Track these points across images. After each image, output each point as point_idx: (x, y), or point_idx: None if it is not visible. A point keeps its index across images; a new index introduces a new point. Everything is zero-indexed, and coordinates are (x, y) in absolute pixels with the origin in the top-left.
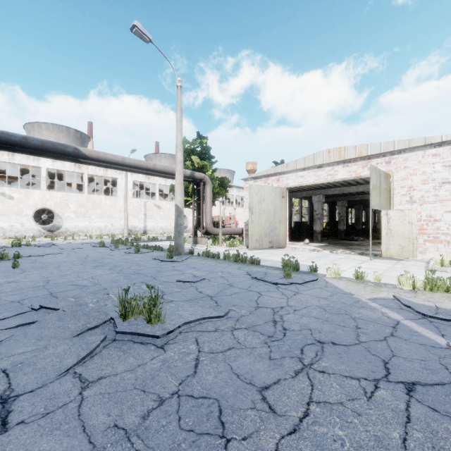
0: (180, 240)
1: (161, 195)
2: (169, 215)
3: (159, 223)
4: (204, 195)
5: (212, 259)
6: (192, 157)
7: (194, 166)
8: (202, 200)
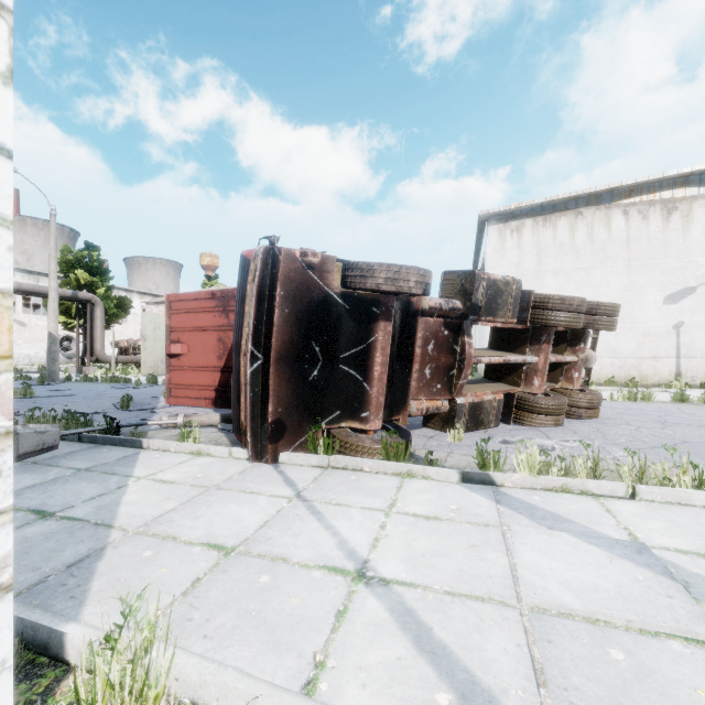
0: (54, 367)
1: (27, 302)
2: (43, 337)
3: (23, 349)
4: (94, 318)
5: (90, 383)
6: (77, 272)
7: (81, 282)
8: (91, 323)
